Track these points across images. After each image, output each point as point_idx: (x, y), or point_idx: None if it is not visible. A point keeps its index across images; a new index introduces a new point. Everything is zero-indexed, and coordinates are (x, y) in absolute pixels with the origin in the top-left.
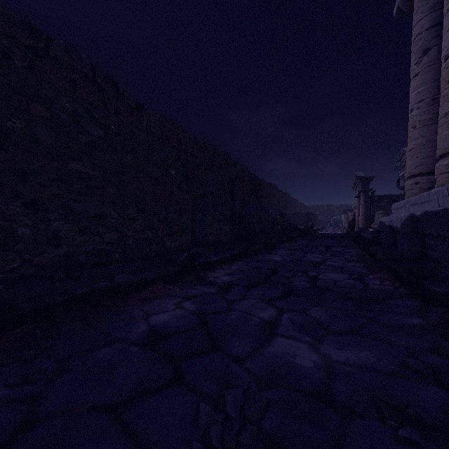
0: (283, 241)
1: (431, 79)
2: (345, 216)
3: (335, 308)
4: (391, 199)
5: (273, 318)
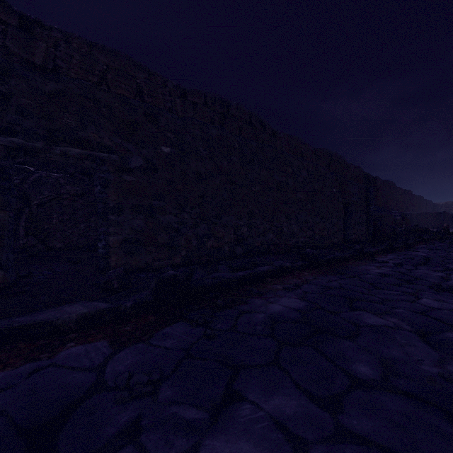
0: (417, 243)
1: None
2: None
3: None
4: None
5: (444, 276)
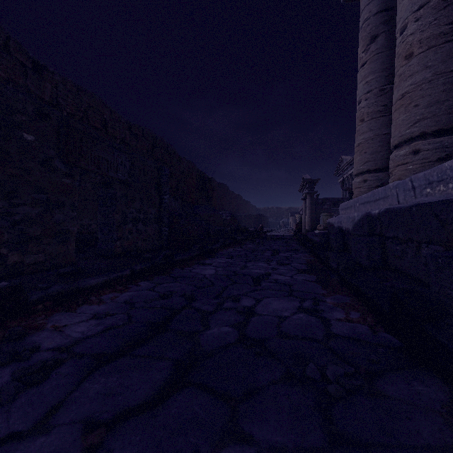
0: (228, 245)
1: (379, 68)
2: (293, 218)
3: (274, 448)
4: (333, 202)
5: None
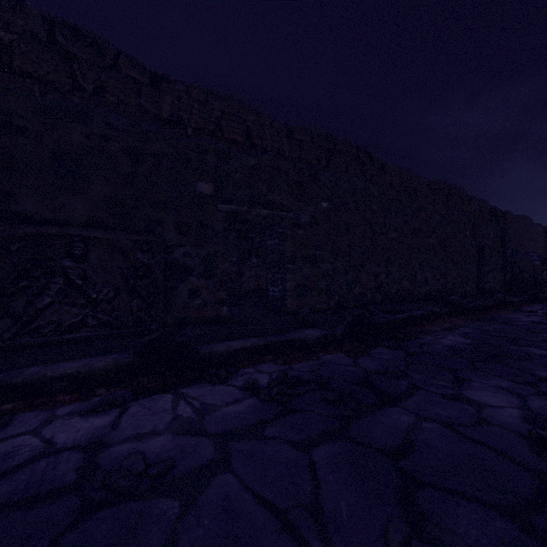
0: None
1: None
2: None
3: None
4: None
5: None
